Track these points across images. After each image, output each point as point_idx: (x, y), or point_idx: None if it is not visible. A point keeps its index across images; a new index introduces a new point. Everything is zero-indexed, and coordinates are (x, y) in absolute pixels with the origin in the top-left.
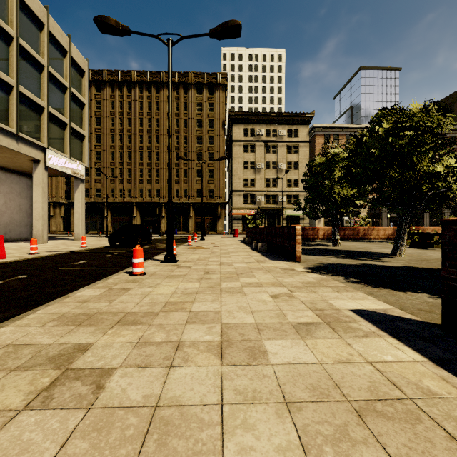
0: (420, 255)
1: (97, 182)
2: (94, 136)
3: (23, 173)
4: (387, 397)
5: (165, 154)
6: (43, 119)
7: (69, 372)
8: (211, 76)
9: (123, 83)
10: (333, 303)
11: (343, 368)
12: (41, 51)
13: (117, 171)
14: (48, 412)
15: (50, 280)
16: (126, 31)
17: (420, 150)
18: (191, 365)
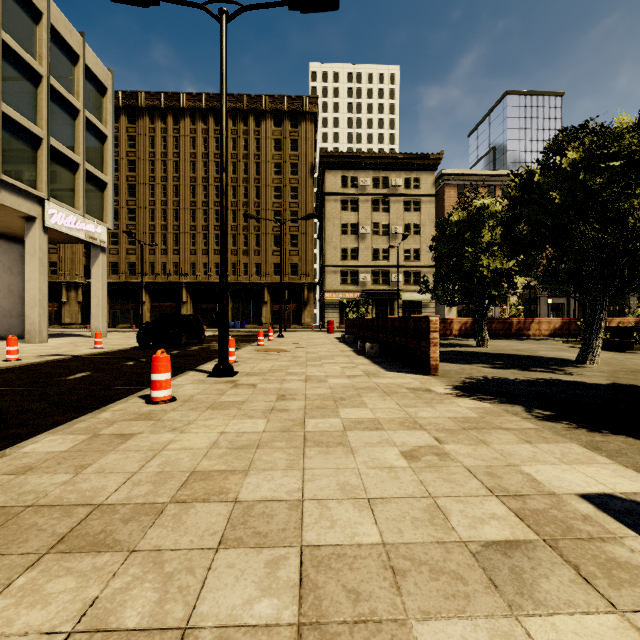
0: (623, 363)
1: (130, 253)
2: (126, 186)
3: (14, 237)
4: None
5: (228, 213)
6: (41, 156)
7: None
8: (294, 100)
9: (167, 111)
10: (534, 476)
11: None
12: (37, 54)
13: (159, 237)
14: None
15: (1, 412)
16: None
17: (631, 193)
18: None
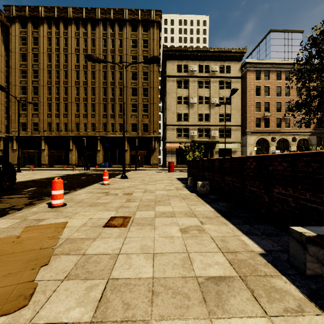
0: None
1: (34, 116)
2: (31, 71)
3: None
4: None
5: (100, 89)
6: None
7: None
8: (145, 13)
9: (59, 20)
10: None
11: None
12: None
13: (54, 105)
14: None
15: None
16: None
17: None
18: None
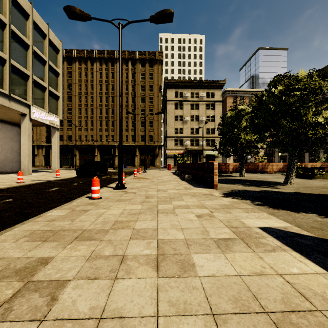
0: (305, 184)
1: (69, 130)
2: (67, 97)
3: (14, 123)
4: (299, 309)
5: (118, 110)
6: (29, 84)
7: (30, 284)
8: (151, 53)
9: (87, 59)
10: (244, 222)
11: (259, 280)
12: (27, 35)
13: (83, 122)
14: (6, 324)
15: (29, 203)
16: (87, 17)
17: (306, 106)
18: (132, 277)
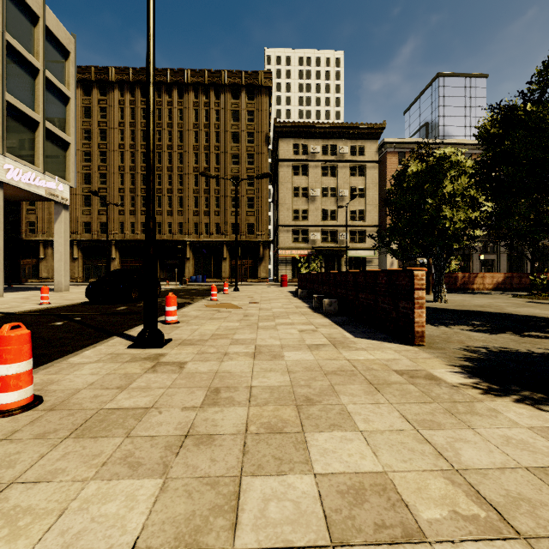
0: None
1: (101, 214)
2: (98, 153)
3: None
4: None
5: (190, 177)
6: None
7: None
8: (250, 75)
9: (135, 85)
10: None
11: None
12: None
13: (128, 199)
14: None
15: None
16: None
17: None
18: None
